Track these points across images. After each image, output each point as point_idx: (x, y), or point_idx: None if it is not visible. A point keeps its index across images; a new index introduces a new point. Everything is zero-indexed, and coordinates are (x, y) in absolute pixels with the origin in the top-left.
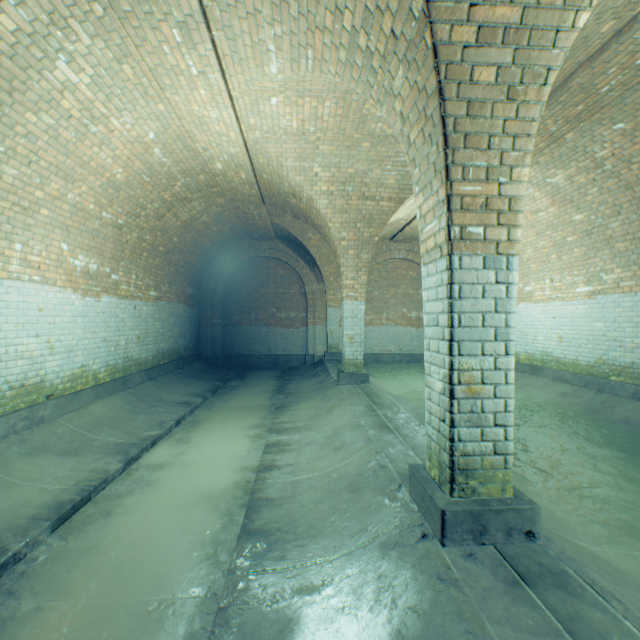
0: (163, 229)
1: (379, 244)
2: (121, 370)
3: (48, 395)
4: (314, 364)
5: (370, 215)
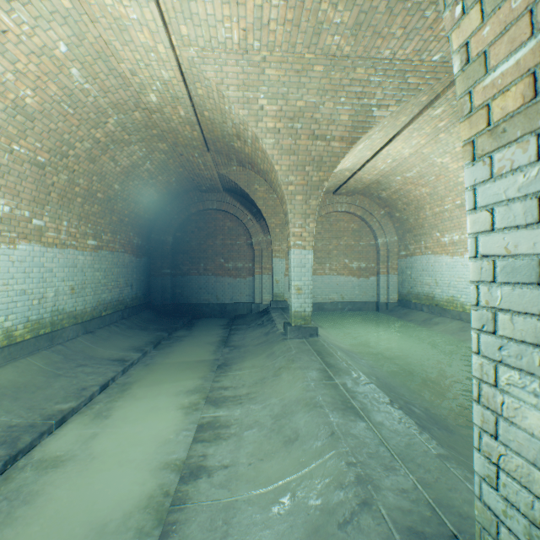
0: (100, 174)
1: (322, 197)
2: (48, 325)
3: None
4: (260, 313)
5: (320, 157)
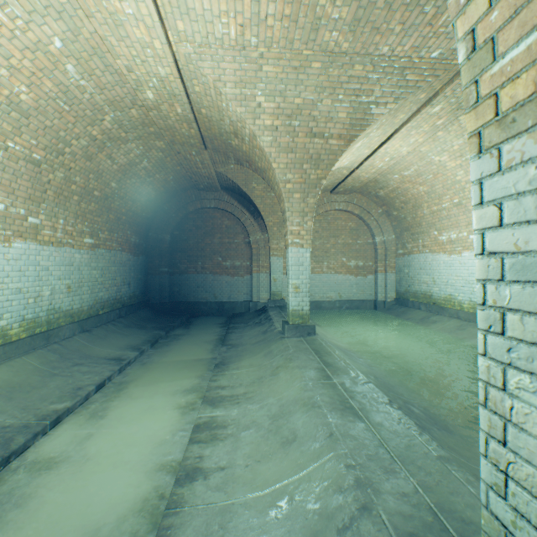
0: (97, 172)
1: (320, 196)
2: (44, 324)
3: None
4: (258, 311)
5: (318, 155)
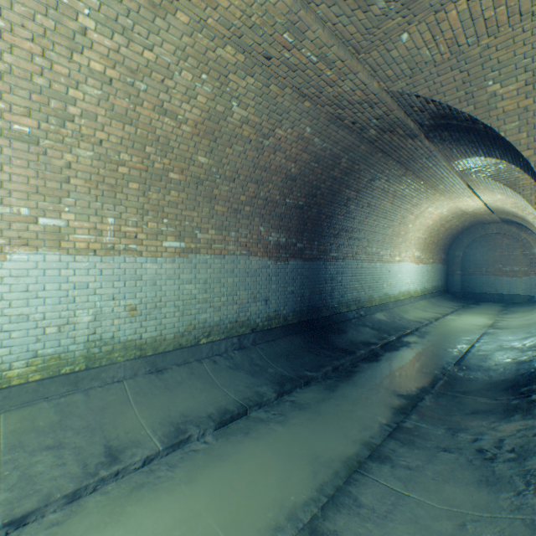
0: (437, 233)
1: None
2: (422, 292)
3: (410, 296)
4: (533, 301)
5: None
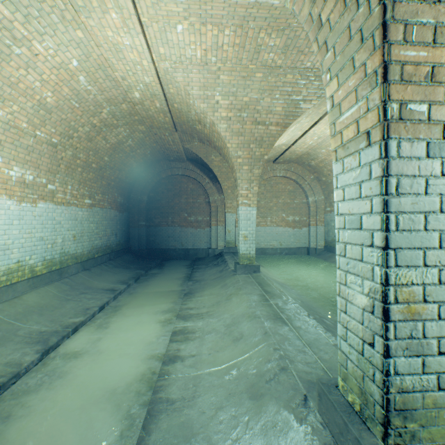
0: (95, 149)
1: (265, 165)
2: (58, 263)
3: None
4: (216, 256)
5: (261, 137)
